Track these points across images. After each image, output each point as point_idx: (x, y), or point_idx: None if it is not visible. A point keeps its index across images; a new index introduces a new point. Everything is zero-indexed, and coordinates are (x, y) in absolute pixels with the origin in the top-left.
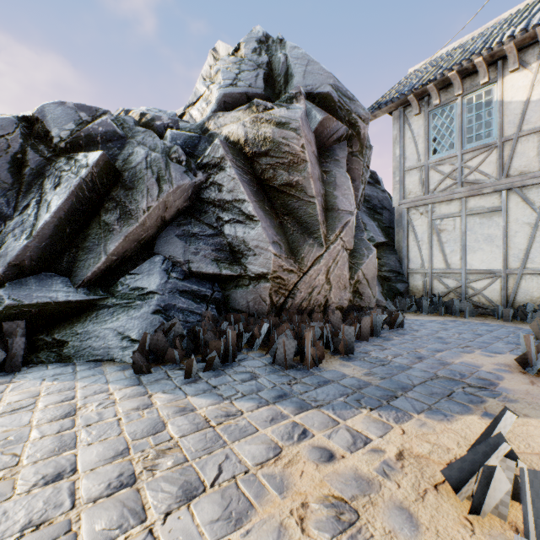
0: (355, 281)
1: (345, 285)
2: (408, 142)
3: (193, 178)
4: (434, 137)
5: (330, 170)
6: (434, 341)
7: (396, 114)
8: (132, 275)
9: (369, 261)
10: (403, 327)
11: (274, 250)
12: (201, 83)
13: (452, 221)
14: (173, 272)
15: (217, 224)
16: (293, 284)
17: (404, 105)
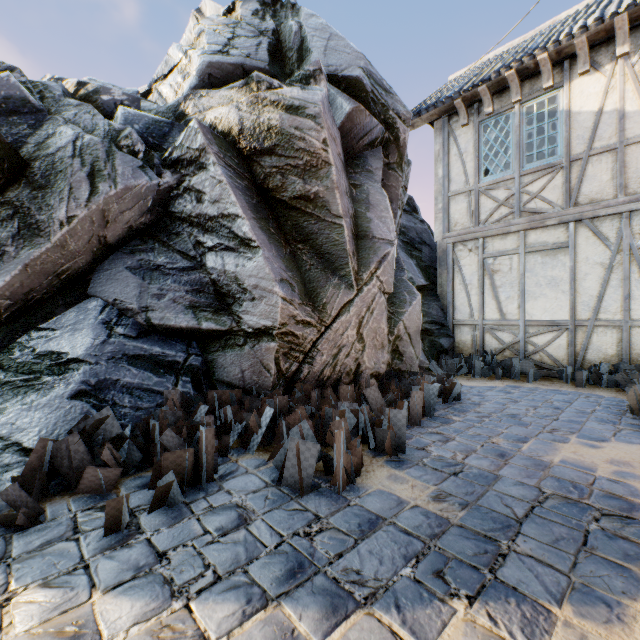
0: (395, 337)
1: (383, 343)
2: (454, 159)
3: (155, 178)
4: (486, 155)
5: (361, 184)
6: (509, 422)
7: (438, 124)
8: (43, 331)
9: (413, 310)
10: (460, 400)
11: (283, 292)
12: (175, 48)
13: (508, 260)
14: (119, 326)
15: (195, 253)
16: (310, 343)
17: (449, 112)
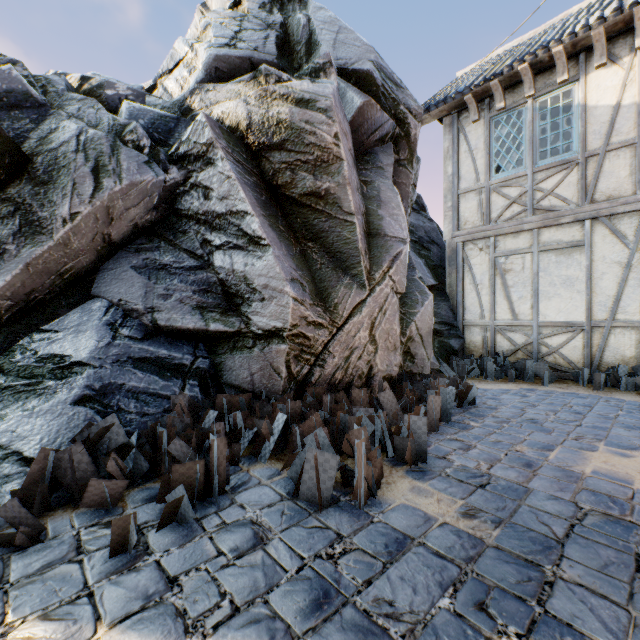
0: (407, 338)
1: (395, 345)
2: (464, 156)
3: (161, 173)
4: (498, 151)
5: (371, 181)
6: (530, 427)
7: (447, 120)
8: (45, 333)
9: (425, 311)
10: (475, 404)
11: (294, 292)
12: (181, 41)
13: (521, 259)
14: (124, 328)
15: (202, 251)
16: (322, 345)
17: (459, 108)
